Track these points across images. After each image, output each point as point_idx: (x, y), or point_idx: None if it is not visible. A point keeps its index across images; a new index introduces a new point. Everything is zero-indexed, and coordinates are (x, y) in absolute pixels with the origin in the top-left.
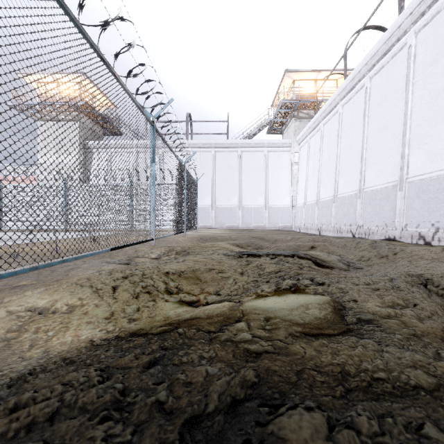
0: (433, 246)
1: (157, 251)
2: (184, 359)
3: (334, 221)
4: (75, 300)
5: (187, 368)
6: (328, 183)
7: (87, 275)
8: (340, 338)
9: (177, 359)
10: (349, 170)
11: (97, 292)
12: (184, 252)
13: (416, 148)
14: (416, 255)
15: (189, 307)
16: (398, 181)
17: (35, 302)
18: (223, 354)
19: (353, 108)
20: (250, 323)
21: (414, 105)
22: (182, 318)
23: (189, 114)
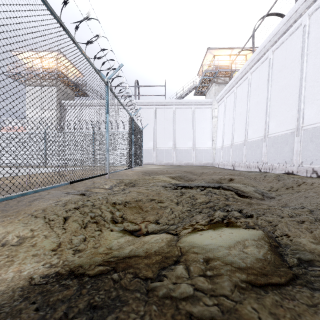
0: None
1: (110, 183)
2: None
3: (244, 159)
4: (26, 232)
5: None
6: (240, 131)
7: (45, 205)
8: (291, 289)
9: None
10: (256, 121)
11: (49, 223)
12: (131, 183)
13: (310, 104)
14: (318, 187)
15: (131, 237)
16: (295, 129)
17: None
18: None
19: (259, 75)
20: (189, 267)
21: (308, 70)
22: (121, 255)
23: (137, 80)
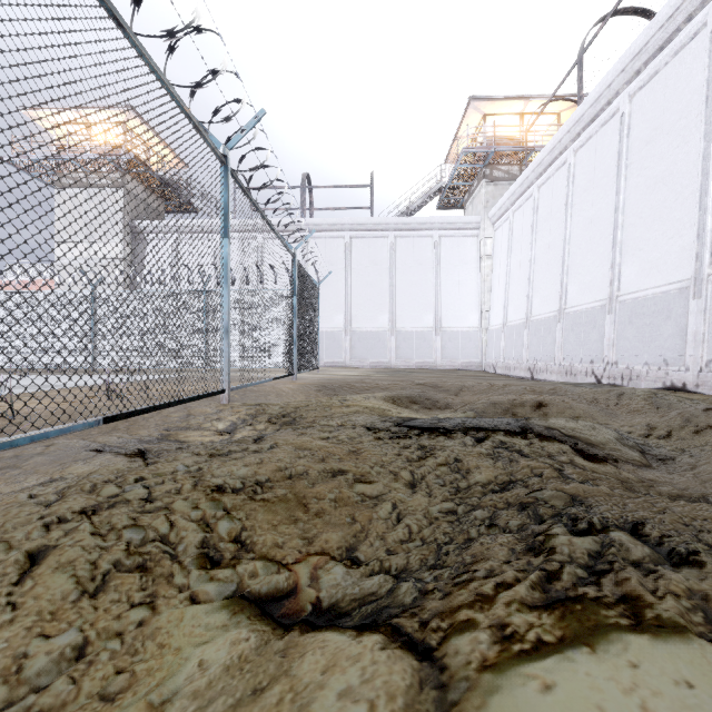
0: None
1: (230, 415)
2: None
3: (559, 355)
4: None
5: None
6: (548, 288)
7: None
8: None
9: None
10: (588, 264)
11: None
12: (286, 417)
13: None
14: None
15: (257, 634)
16: (691, 280)
17: None
18: None
19: (596, 154)
20: None
21: None
22: None
23: (307, 175)
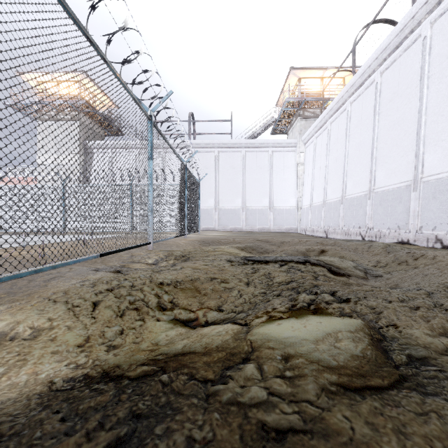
0: None
1: (154, 256)
2: (162, 446)
3: (341, 223)
4: (43, 322)
5: None
6: (335, 184)
7: (66, 286)
8: (396, 394)
9: (152, 446)
10: (358, 170)
11: (73, 310)
12: (184, 257)
13: (432, 146)
14: (441, 261)
15: (185, 329)
16: (412, 181)
17: None
18: (224, 435)
19: (362, 105)
20: (262, 366)
21: (429, 99)
22: (171, 352)
23: (192, 113)
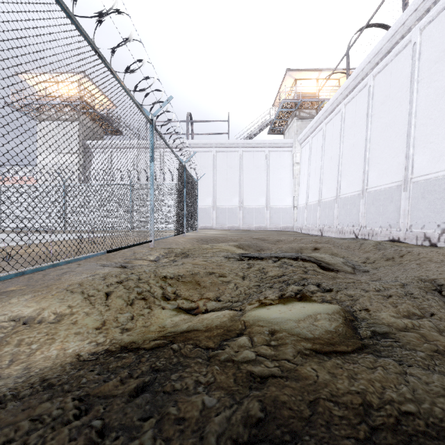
0: (439, 248)
1: (155, 253)
2: (177, 385)
3: (336, 222)
4: (64, 308)
5: (180, 398)
6: (330, 183)
7: (79, 279)
8: (356, 356)
9: (170, 385)
10: (351, 170)
11: (88, 299)
12: (184, 254)
13: (421, 148)
14: (424, 258)
15: (187, 315)
16: (402, 181)
17: (20, 310)
18: (222, 379)
19: (356, 107)
20: (253, 338)
21: (419, 103)
22: (178, 330)
23: (190, 113)
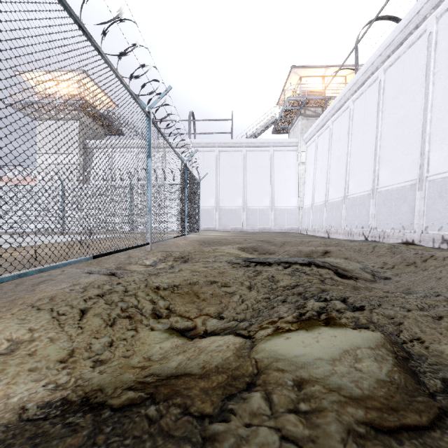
0: None
1: (152, 257)
2: None
3: (344, 223)
4: (22, 333)
5: None
6: (338, 183)
7: (54, 291)
8: (440, 437)
9: None
10: (361, 169)
11: (57, 319)
12: (183, 258)
13: (438, 144)
14: None
15: (181, 340)
16: (417, 180)
17: None
18: None
19: (365, 103)
20: (271, 397)
21: (435, 96)
22: (163, 372)
23: (192, 112)
